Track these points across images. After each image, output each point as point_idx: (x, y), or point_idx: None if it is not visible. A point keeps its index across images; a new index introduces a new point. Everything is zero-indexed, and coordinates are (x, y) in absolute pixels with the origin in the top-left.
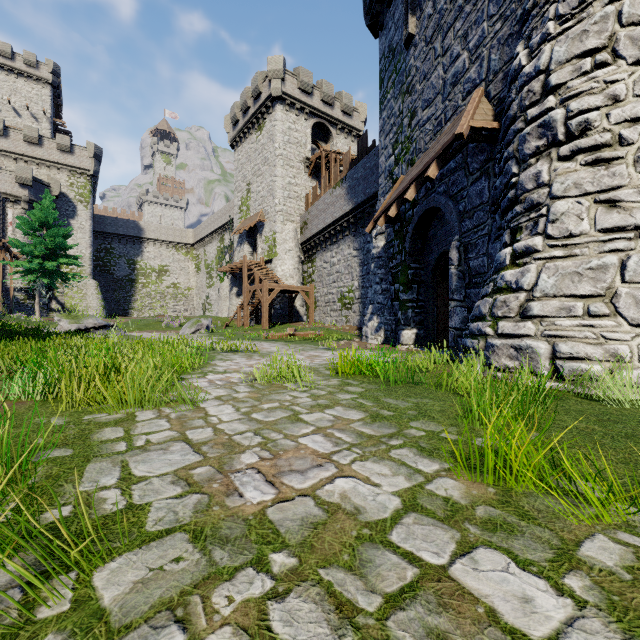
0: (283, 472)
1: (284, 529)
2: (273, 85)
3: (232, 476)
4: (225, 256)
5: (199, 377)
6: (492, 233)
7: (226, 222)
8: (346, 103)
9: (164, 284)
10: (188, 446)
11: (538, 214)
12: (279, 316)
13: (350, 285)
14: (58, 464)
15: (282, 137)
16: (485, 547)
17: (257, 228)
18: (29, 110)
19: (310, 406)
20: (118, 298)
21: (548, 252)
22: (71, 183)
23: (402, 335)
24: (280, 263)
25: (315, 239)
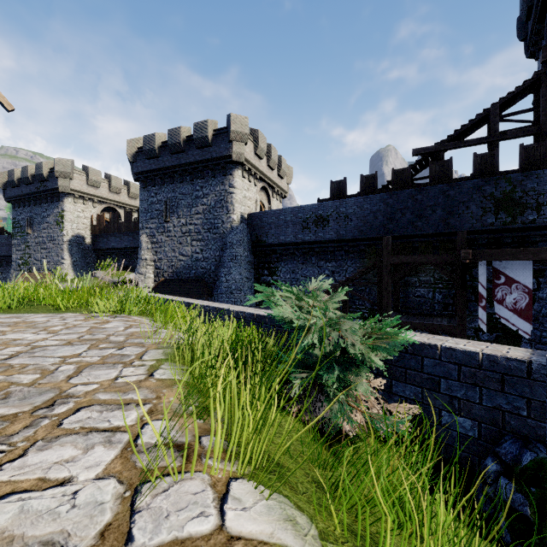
0: None
1: None
2: None
3: None
4: None
5: None
6: None
7: None
8: None
9: None
10: None
11: None
12: None
13: None
14: None
15: None
16: None
17: None
18: None
19: None
20: None
21: None
22: None
23: None
24: None
25: None
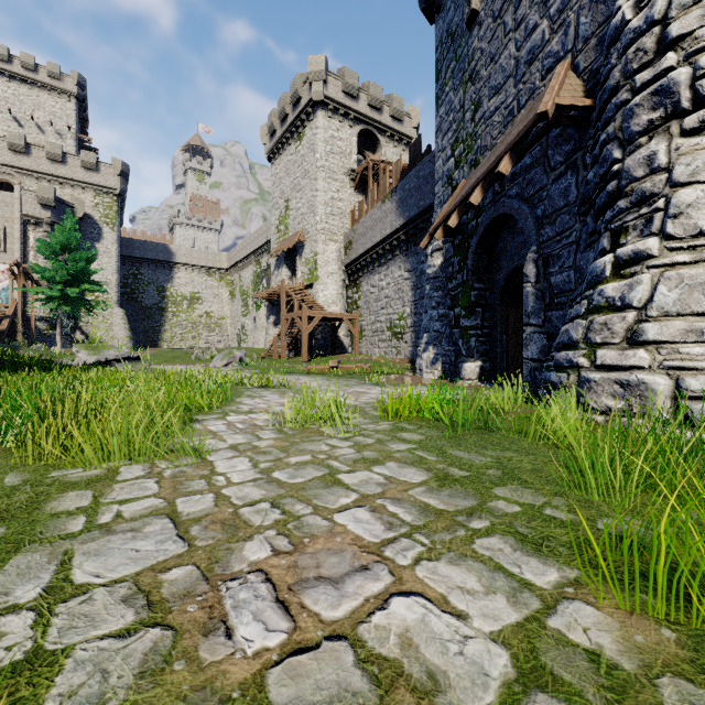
0: (305, 581)
1: None
2: (314, 88)
3: (223, 588)
4: (262, 281)
5: (217, 418)
6: (581, 240)
7: (263, 244)
8: (396, 107)
9: (196, 313)
10: (172, 525)
11: (652, 208)
12: (321, 347)
13: (401, 312)
14: None
15: (324, 147)
16: None
17: (296, 249)
18: (53, 126)
19: (352, 461)
20: (147, 328)
21: (668, 257)
22: (96, 203)
23: (464, 368)
24: (322, 288)
25: (361, 260)
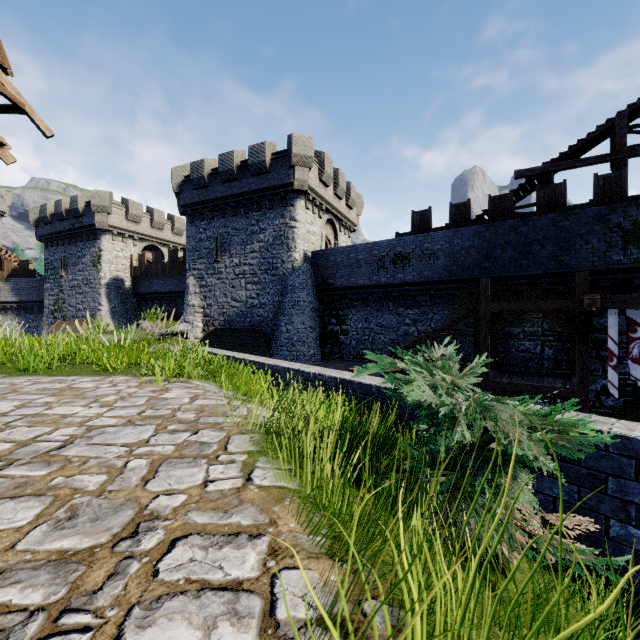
0: None
1: None
2: None
3: None
4: None
5: None
6: None
7: None
8: None
9: None
10: None
11: None
12: None
13: None
14: None
15: None
16: None
17: None
18: None
19: None
20: None
21: None
22: None
23: None
24: None
25: None
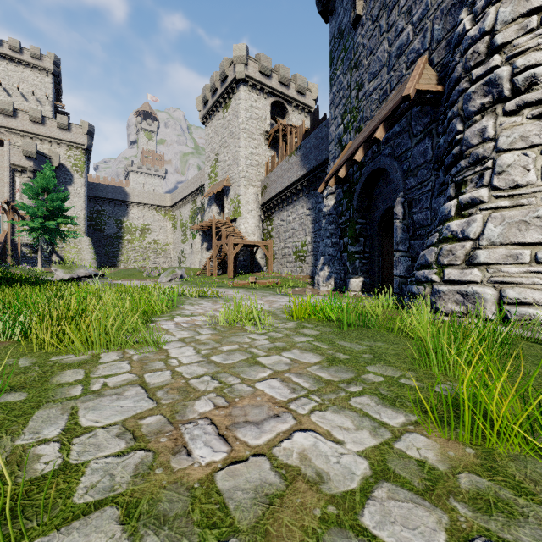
0: (237, 423)
1: (234, 504)
2: (237, 69)
3: (183, 428)
4: (197, 216)
5: (167, 320)
6: (435, 189)
7: (198, 187)
8: (300, 84)
9: (146, 240)
10: (143, 391)
11: (483, 167)
12: (242, 267)
13: (304, 240)
14: (6, 410)
15: (245, 114)
16: (484, 539)
17: (224, 192)
18: (34, 95)
19: (268, 348)
20: (108, 252)
21: (494, 203)
22: (69, 156)
23: (350, 283)
24: (243, 222)
25: (273, 201)
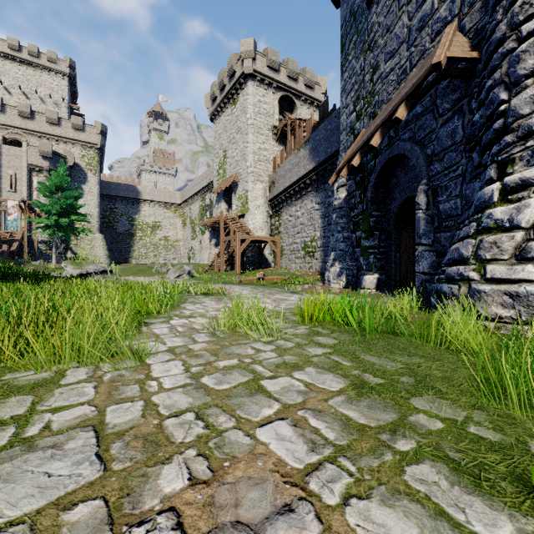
0: (221, 529)
1: None
2: (245, 64)
3: None
4: (206, 213)
5: (162, 322)
6: (467, 173)
7: (207, 184)
8: (308, 77)
9: (157, 237)
10: (94, 440)
11: None
12: (250, 263)
13: (312, 235)
14: None
15: (253, 109)
16: None
17: (232, 188)
18: (51, 98)
19: (275, 365)
20: (120, 249)
21: None
22: (83, 155)
23: (364, 280)
24: (251, 217)
25: (281, 196)
